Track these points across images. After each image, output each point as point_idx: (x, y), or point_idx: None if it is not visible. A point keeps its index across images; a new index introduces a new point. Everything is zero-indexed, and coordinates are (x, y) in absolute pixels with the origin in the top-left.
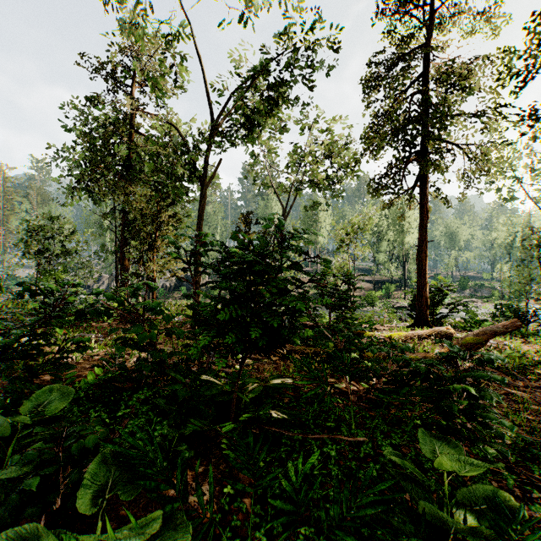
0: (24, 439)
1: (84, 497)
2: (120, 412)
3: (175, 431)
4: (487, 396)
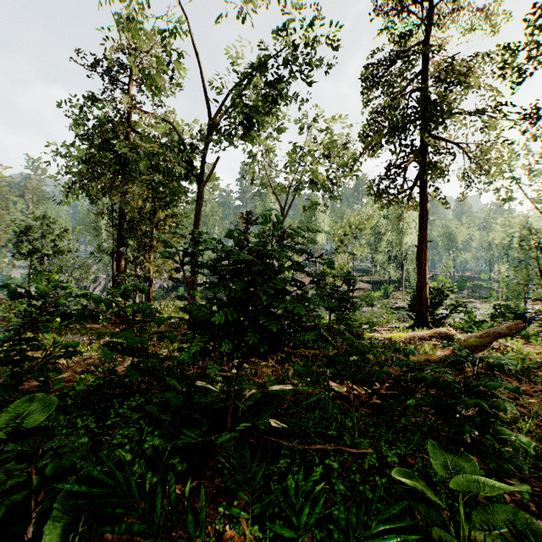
0: (1, 453)
1: (55, 531)
2: (109, 420)
3: (167, 442)
4: (501, 404)
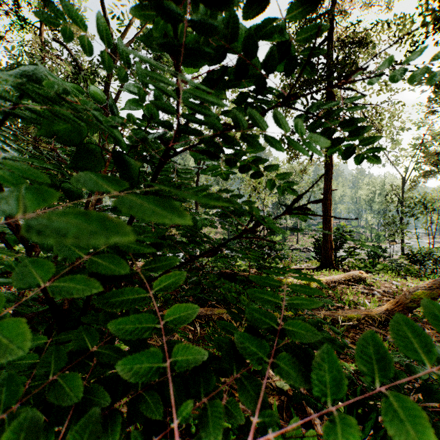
0: None
1: None
2: None
3: None
4: None
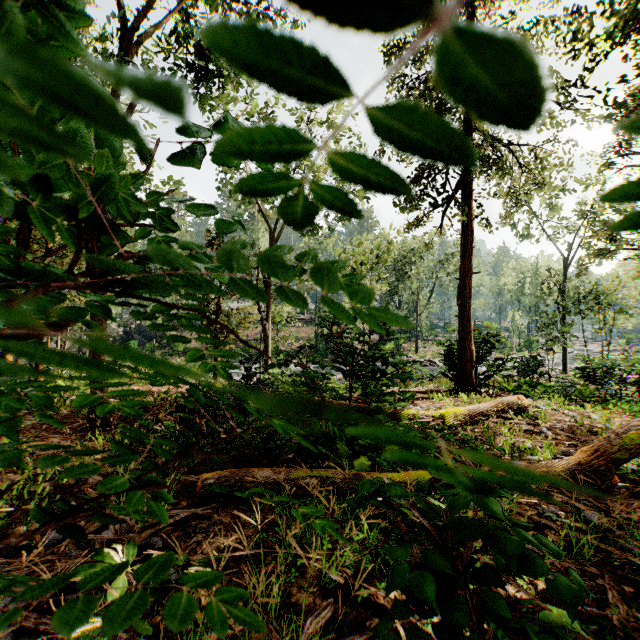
0: None
1: None
2: None
3: None
4: None
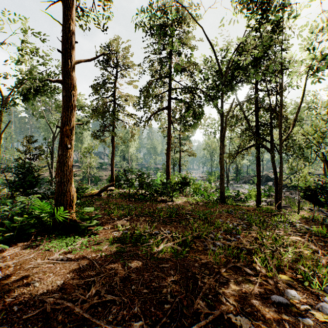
0: None
1: None
2: None
3: None
4: None
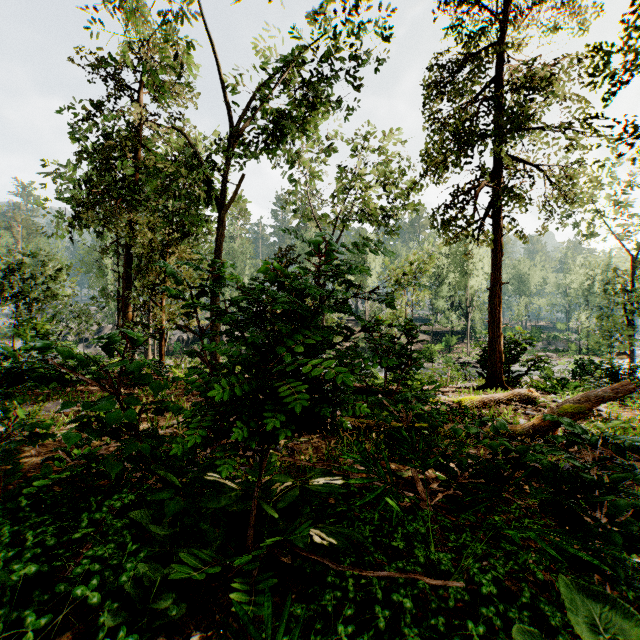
0: None
1: None
2: (77, 533)
3: (157, 569)
4: None
